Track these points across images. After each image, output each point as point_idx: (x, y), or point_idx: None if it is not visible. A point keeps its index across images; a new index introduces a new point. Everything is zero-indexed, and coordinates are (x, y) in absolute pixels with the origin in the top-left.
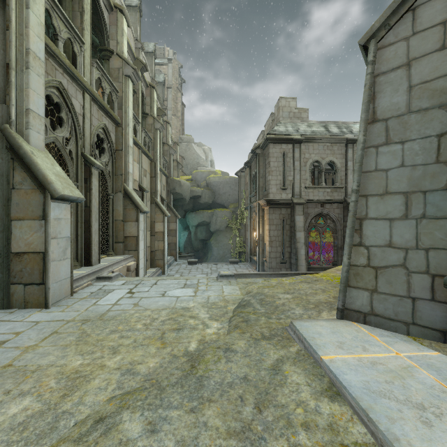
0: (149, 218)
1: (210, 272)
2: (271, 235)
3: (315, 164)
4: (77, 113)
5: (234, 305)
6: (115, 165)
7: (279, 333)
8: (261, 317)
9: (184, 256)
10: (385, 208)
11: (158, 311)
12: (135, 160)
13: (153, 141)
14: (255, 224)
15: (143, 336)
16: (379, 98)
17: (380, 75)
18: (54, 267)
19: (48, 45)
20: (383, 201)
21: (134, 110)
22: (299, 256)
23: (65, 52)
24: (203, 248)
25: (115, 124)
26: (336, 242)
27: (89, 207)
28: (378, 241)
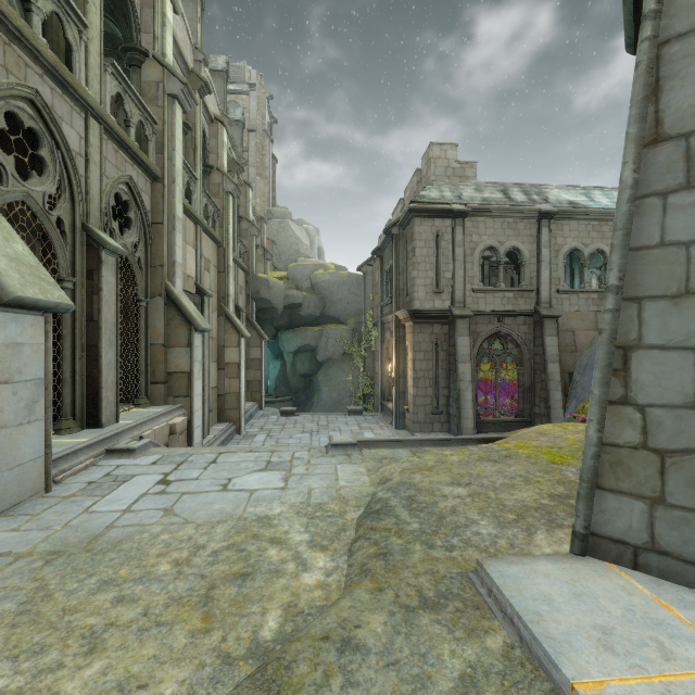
0: (215, 340)
1: (317, 428)
2: (416, 368)
3: (484, 254)
4: (74, 152)
5: (358, 510)
6: (151, 249)
7: (454, 590)
8: (414, 544)
9: (275, 401)
10: (685, 325)
11: (209, 526)
12: (188, 243)
13: (221, 212)
14: (389, 350)
15: (167, 595)
16: (670, 91)
17: (673, 40)
18: (6, 440)
19: (7, 15)
20: (678, 310)
21: (188, 158)
22: (462, 403)
23: (51, 41)
24: (306, 389)
25: (151, 178)
26: (523, 379)
27: (97, 321)
28: (666, 395)
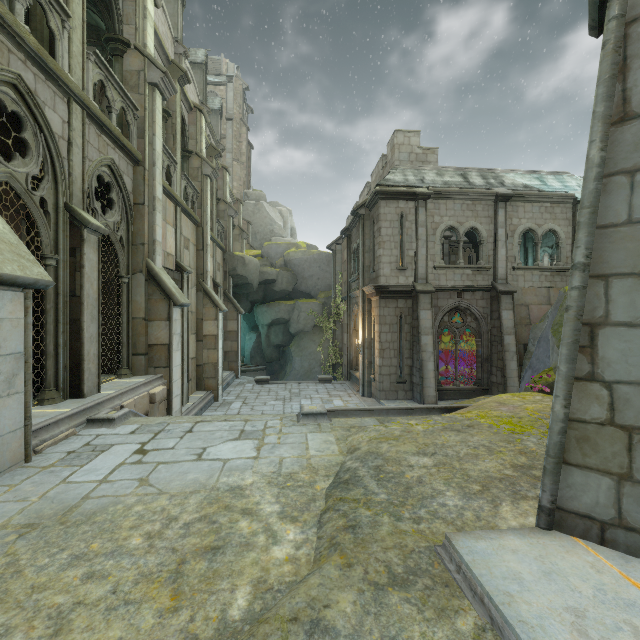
0: (194, 313)
1: (289, 396)
2: (382, 339)
3: (445, 234)
4: (57, 135)
5: (327, 480)
6: (132, 228)
7: (423, 565)
8: (382, 516)
9: (251, 370)
10: None
11: (182, 496)
12: (168, 223)
13: (200, 194)
14: (357, 323)
15: (137, 571)
16: (637, 69)
17: None
18: None
19: None
20: None
21: (168, 143)
22: (425, 373)
23: (35, 30)
24: (279, 359)
25: (132, 162)
26: (481, 350)
27: (79, 296)
28: (634, 372)
